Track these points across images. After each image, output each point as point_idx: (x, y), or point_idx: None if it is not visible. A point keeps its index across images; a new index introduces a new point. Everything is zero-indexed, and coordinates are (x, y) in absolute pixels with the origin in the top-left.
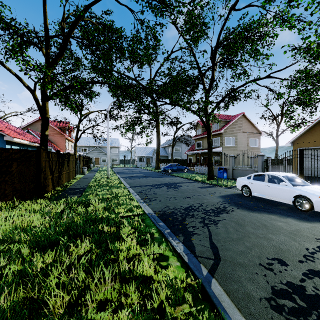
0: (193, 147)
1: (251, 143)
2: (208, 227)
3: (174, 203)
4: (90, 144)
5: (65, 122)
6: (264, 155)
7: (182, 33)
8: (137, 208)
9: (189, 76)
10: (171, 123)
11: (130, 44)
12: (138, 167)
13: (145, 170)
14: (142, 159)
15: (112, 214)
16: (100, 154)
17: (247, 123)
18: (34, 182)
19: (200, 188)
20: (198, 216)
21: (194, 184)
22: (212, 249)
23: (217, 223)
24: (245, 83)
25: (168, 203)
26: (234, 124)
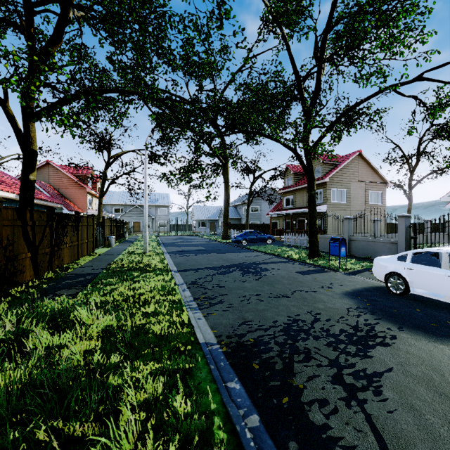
0: (280, 206)
1: (372, 199)
2: (364, 407)
3: (259, 312)
4: (126, 202)
5: (87, 167)
6: (409, 216)
7: None
8: (181, 325)
9: (277, 87)
10: (246, 169)
11: (179, 29)
12: (196, 236)
13: (206, 240)
14: (203, 224)
15: (115, 353)
16: (141, 216)
17: (366, 167)
18: None
19: (301, 274)
20: (321, 355)
21: (288, 266)
22: None
23: (380, 387)
24: (377, 92)
25: (246, 312)
26: (346, 169)
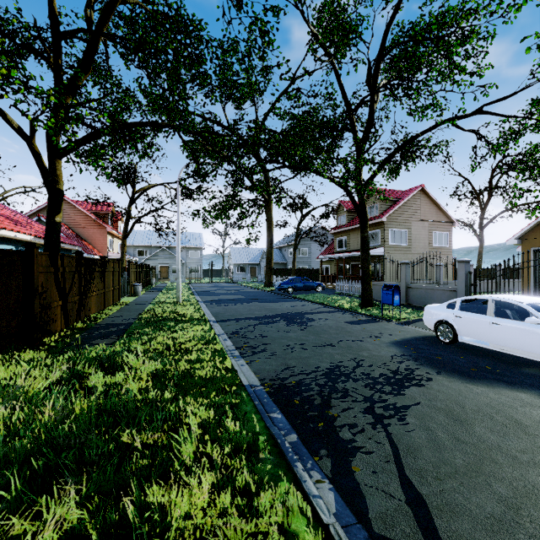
0: (332, 248)
1: (436, 240)
2: (387, 428)
3: (303, 360)
4: (152, 243)
5: (107, 203)
6: (469, 261)
7: (315, 25)
8: (225, 370)
9: (326, 116)
10: (293, 205)
11: (217, 54)
12: (234, 283)
13: (246, 288)
14: (242, 269)
15: (167, 391)
16: (169, 260)
17: (429, 204)
18: (20, 315)
19: (350, 324)
20: (358, 393)
21: (337, 316)
22: (413, 507)
23: (405, 416)
24: (434, 126)
25: (289, 360)
26: (406, 206)
